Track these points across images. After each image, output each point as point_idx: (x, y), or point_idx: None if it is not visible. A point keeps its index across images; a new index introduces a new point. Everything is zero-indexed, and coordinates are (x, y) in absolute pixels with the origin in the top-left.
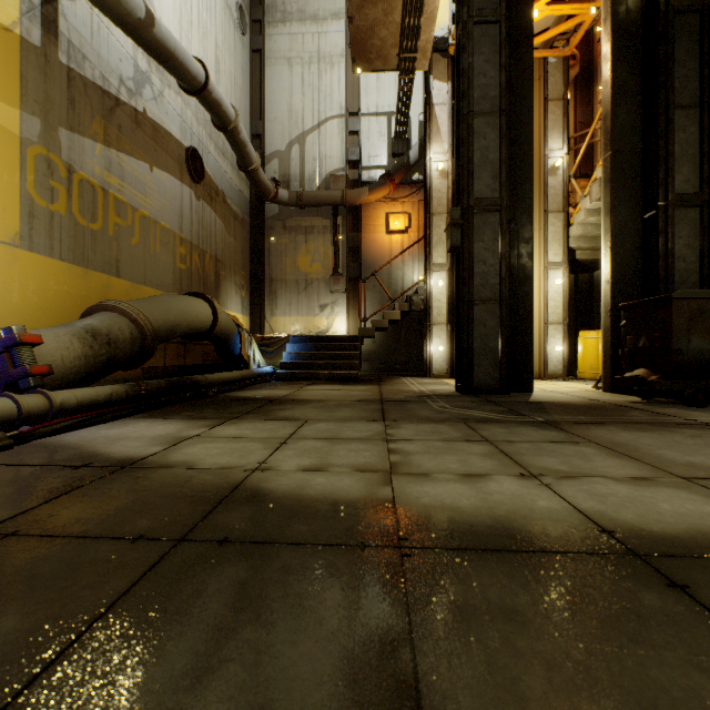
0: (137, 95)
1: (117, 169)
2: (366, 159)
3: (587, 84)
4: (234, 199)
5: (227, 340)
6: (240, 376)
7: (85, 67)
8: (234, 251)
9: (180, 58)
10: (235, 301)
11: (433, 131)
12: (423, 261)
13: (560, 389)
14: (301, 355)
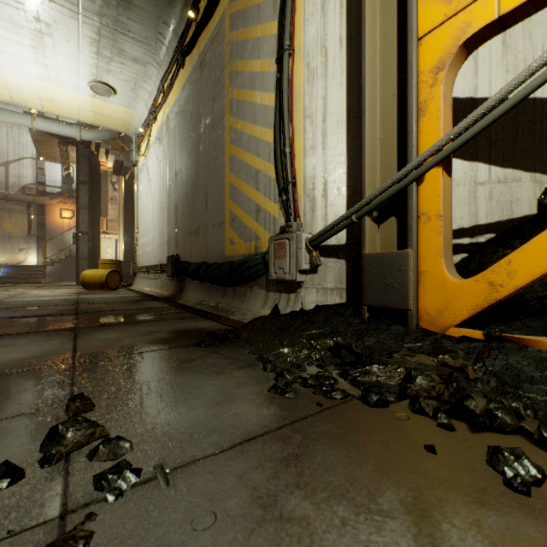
0: None
1: None
2: (49, 182)
3: None
4: None
5: None
6: None
7: None
8: None
9: None
10: None
11: None
12: None
13: None
14: (10, 273)
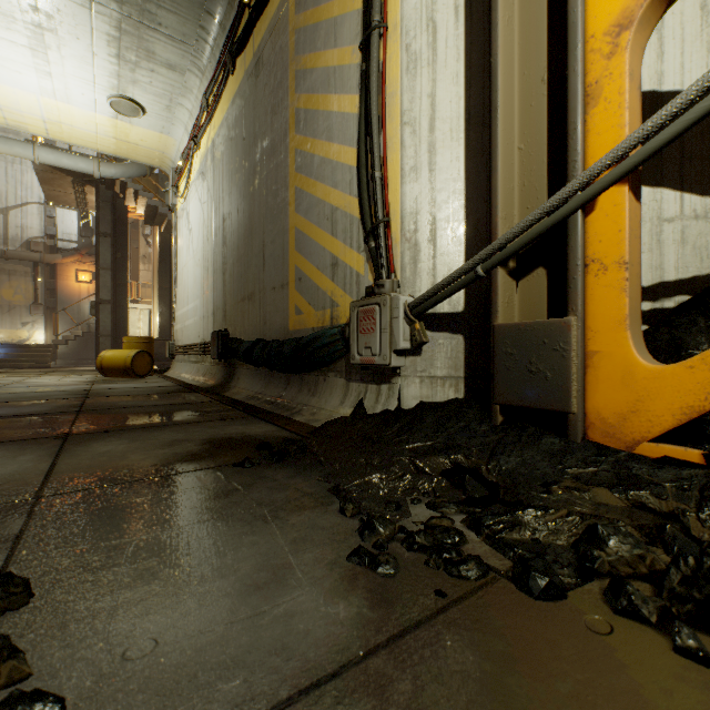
0: None
1: None
2: (62, 234)
3: None
4: None
5: None
6: None
7: None
8: None
9: None
10: None
11: None
12: None
13: None
14: (9, 355)
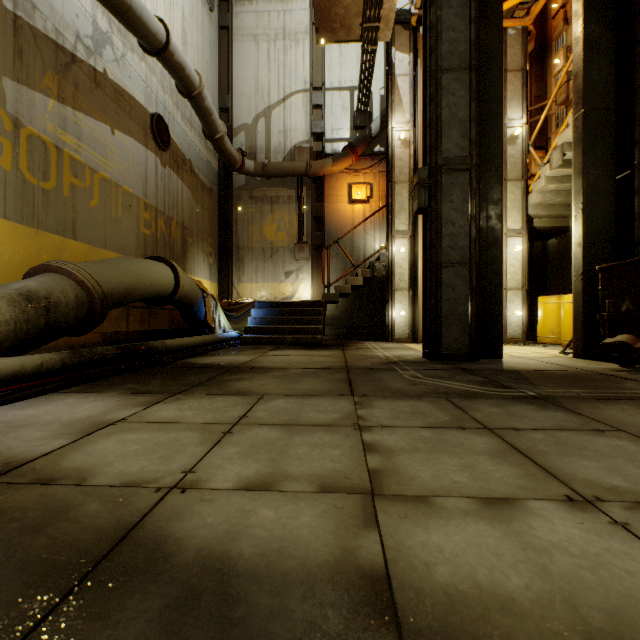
0: (96, 55)
1: (73, 127)
2: (329, 132)
3: (541, 60)
4: (202, 168)
5: (192, 304)
6: (202, 341)
7: (36, 17)
8: (202, 219)
9: (137, 11)
10: (203, 267)
11: (395, 101)
12: (384, 229)
13: (528, 355)
14: (265, 320)
